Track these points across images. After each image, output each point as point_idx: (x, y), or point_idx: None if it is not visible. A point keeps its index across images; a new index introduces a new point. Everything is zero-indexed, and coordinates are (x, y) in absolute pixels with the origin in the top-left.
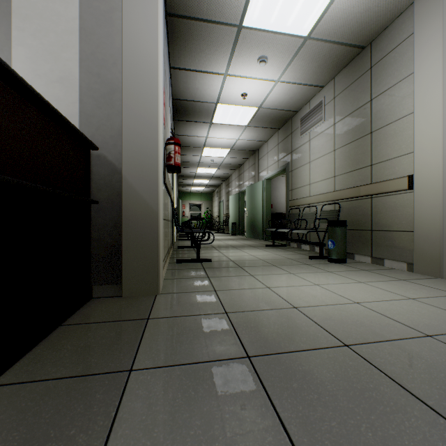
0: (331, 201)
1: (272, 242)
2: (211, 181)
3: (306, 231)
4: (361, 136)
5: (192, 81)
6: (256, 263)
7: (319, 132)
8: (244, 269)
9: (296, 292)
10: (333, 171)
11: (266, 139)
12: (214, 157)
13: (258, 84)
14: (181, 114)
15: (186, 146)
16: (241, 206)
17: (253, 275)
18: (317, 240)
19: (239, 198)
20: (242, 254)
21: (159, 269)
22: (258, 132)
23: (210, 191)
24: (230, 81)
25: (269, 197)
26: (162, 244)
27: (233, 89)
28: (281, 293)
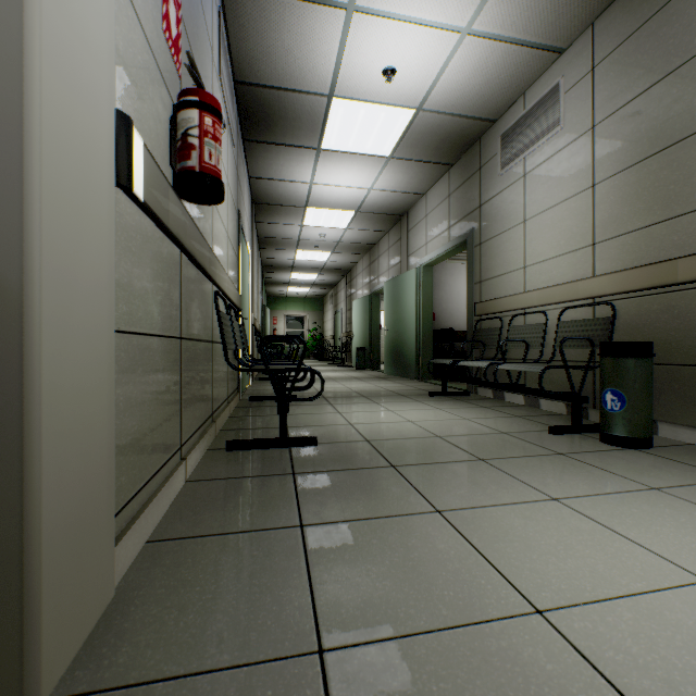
0: (585, 298)
1: (443, 387)
2: (321, 276)
3: (537, 366)
4: (678, 139)
5: (275, 29)
6: (428, 448)
7: (550, 154)
8: (406, 477)
9: (693, 665)
10: (590, 231)
11: (424, 190)
12: (327, 229)
13: (421, 41)
14: (257, 125)
15: (273, 204)
16: (374, 318)
17: (443, 512)
18: (544, 384)
19: (370, 305)
20: (388, 418)
21: (28, 585)
22: (411, 171)
23: (320, 294)
24: (360, 28)
25: (428, 300)
26: (109, 435)
27: (365, 55)
28: (639, 686)
